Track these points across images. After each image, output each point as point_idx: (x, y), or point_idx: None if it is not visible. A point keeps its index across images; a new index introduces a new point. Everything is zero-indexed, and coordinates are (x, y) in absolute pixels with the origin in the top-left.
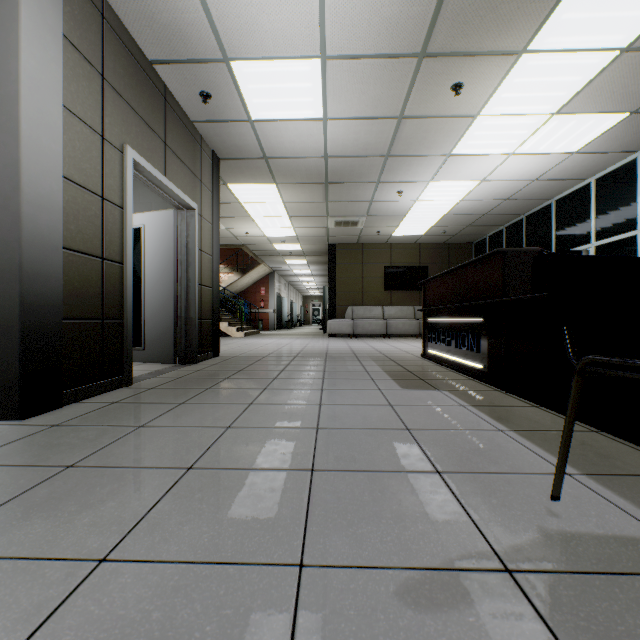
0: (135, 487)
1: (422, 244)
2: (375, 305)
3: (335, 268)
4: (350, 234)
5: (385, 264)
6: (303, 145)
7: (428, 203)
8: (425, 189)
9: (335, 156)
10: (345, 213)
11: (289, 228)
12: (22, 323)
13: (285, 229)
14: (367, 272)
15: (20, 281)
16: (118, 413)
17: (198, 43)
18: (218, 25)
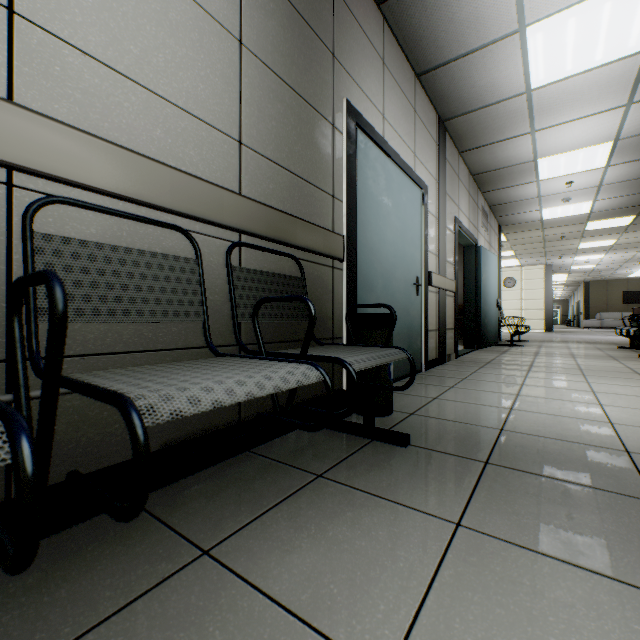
0: (583, 333)
1: None
2: (615, 312)
3: (588, 293)
4: (598, 278)
5: (622, 290)
6: (584, 269)
7: None
8: (639, 269)
9: (596, 269)
10: (597, 275)
11: (563, 279)
12: (551, 320)
13: (561, 279)
14: (610, 295)
15: (551, 315)
16: (564, 332)
17: (565, 266)
18: (572, 265)
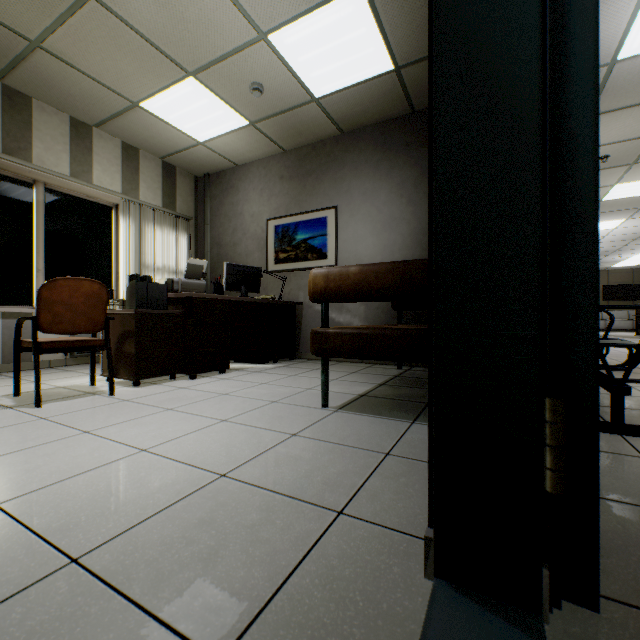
0: None
1: (634, 269)
2: None
3: None
4: None
5: (602, 284)
6: None
7: (639, 257)
8: (636, 254)
9: None
10: None
11: None
12: None
13: None
14: None
15: None
16: None
17: None
18: None
